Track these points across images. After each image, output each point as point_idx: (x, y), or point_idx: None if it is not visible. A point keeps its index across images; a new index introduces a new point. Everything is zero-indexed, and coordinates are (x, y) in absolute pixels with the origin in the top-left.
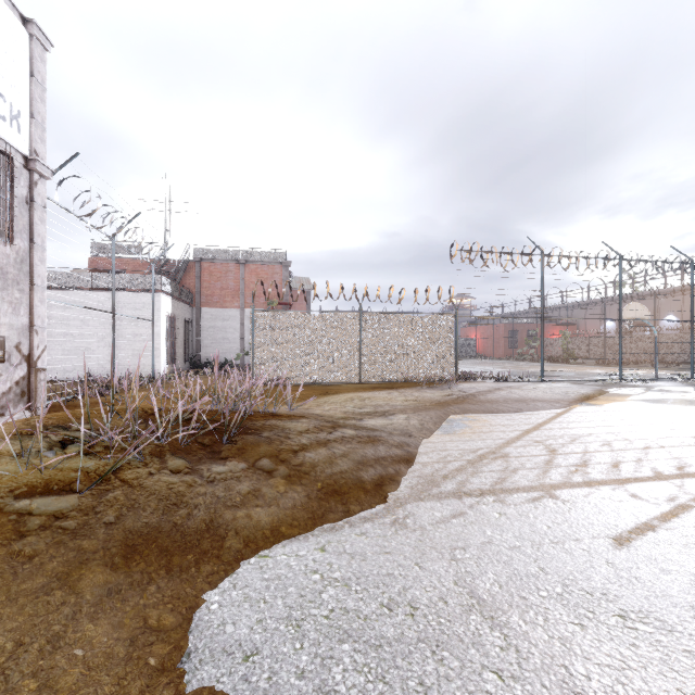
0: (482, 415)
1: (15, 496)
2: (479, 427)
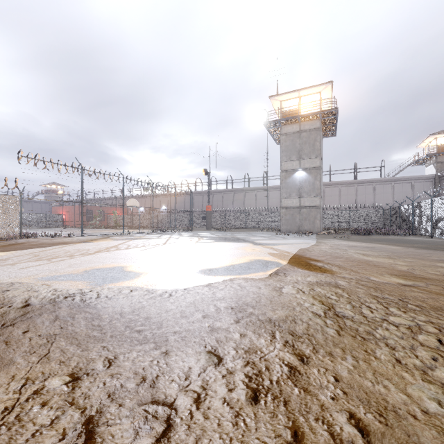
0: (17, 250)
1: None
2: (7, 254)
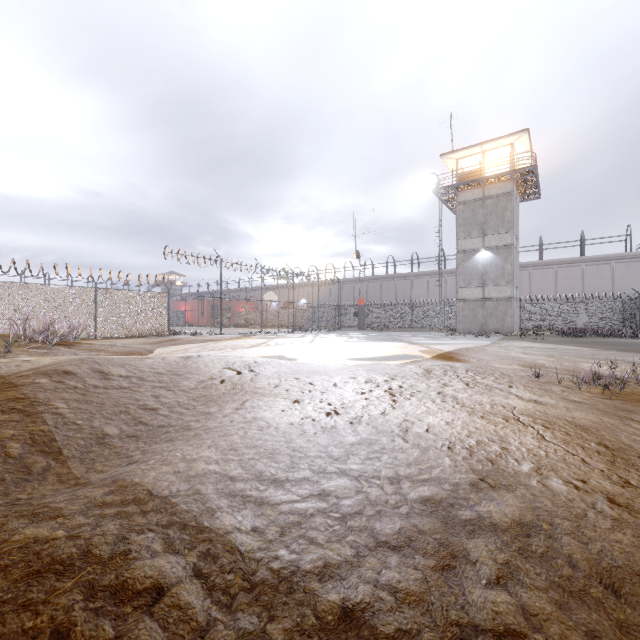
0: (182, 344)
1: (27, 349)
2: (179, 346)
